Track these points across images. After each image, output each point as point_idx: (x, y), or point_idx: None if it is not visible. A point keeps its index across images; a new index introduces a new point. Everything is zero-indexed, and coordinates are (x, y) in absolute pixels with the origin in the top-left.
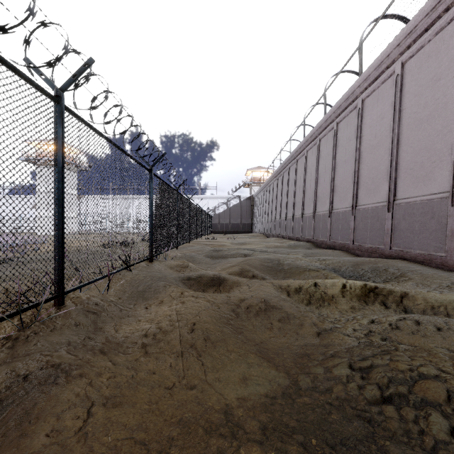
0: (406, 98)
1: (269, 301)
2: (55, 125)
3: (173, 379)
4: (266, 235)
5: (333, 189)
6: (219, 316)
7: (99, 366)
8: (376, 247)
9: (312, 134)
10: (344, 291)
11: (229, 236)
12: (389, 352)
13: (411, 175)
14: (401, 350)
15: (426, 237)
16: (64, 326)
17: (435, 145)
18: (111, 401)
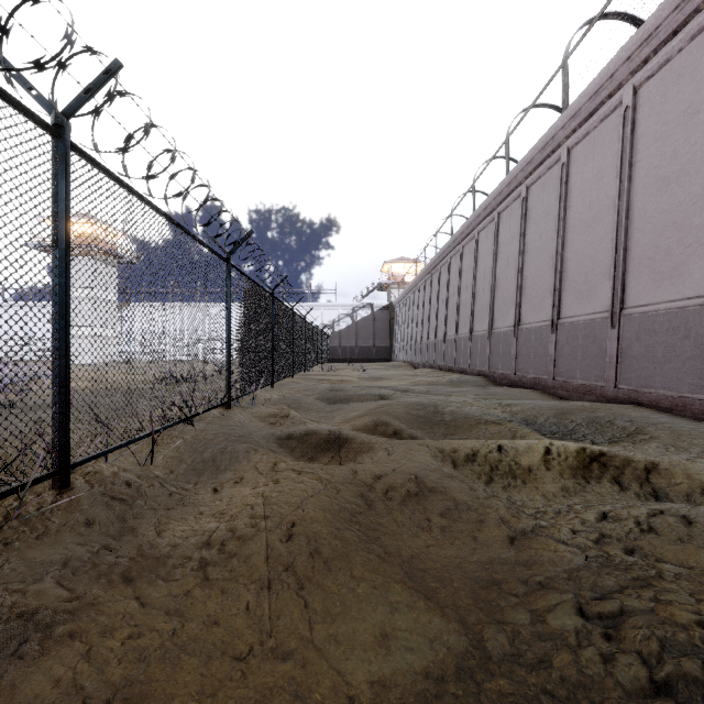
0: (640, 144)
1: (424, 480)
2: (54, 176)
3: (250, 637)
4: (413, 365)
5: (520, 291)
6: (338, 507)
7: (113, 612)
8: (591, 384)
9: (487, 205)
10: (548, 459)
11: (355, 366)
12: (649, 583)
13: (650, 268)
14: (671, 578)
15: (676, 368)
16: (65, 527)
17: (691, 219)
18: (123, 696)
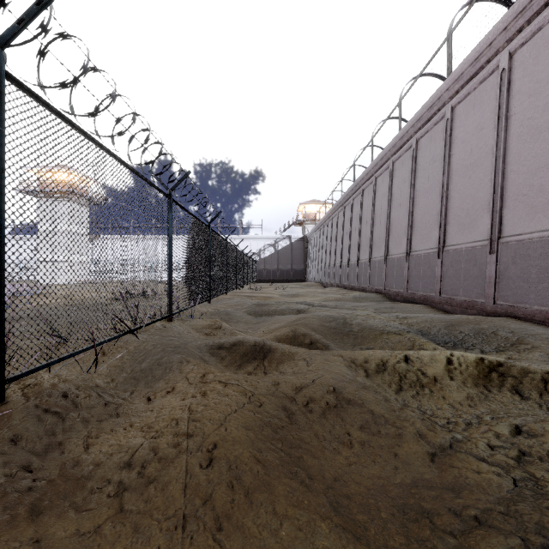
0: (515, 100)
1: (342, 392)
2: None
3: None
4: (323, 285)
5: (411, 225)
6: (261, 422)
7: None
8: (473, 300)
9: (383, 156)
10: (451, 369)
11: (277, 286)
12: None
13: (525, 203)
14: None
15: (548, 287)
16: None
17: None
18: None
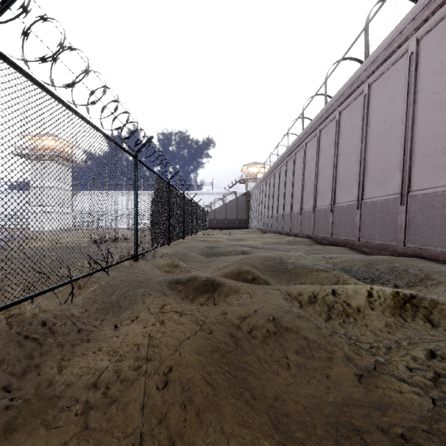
0: (422, 78)
1: (280, 321)
2: None
3: None
4: (262, 231)
5: (335, 181)
6: (210, 348)
7: None
8: (386, 243)
9: (312, 125)
10: (371, 301)
11: (225, 232)
12: None
13: (430, 163)
14: None
15: None
16: None
17: None
18: None
